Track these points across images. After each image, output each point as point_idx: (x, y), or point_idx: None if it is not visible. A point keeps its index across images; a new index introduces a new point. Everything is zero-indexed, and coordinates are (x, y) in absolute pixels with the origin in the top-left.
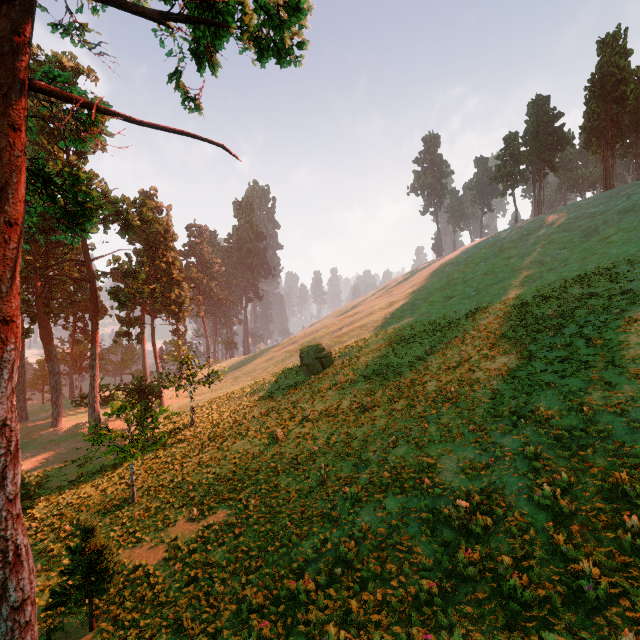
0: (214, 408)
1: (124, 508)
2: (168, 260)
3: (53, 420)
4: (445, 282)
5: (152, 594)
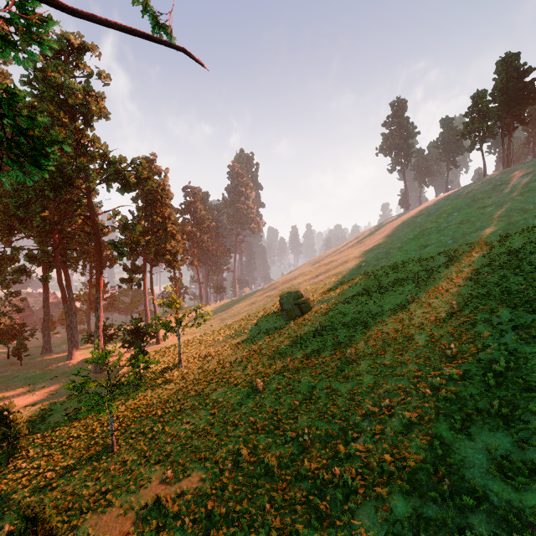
0: (201, 348)
1: (103, 458)
2: (164, 215)
3: (68, 354)
4: (418, 232)
5: None
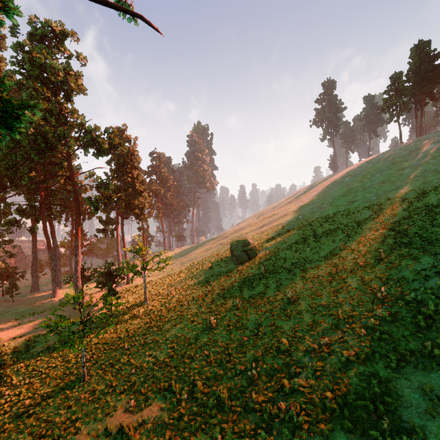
0: (164, 288)
1: (75, 387)
2: (133, 176)
3: (52, 292)
4: (346, 190)
5: None
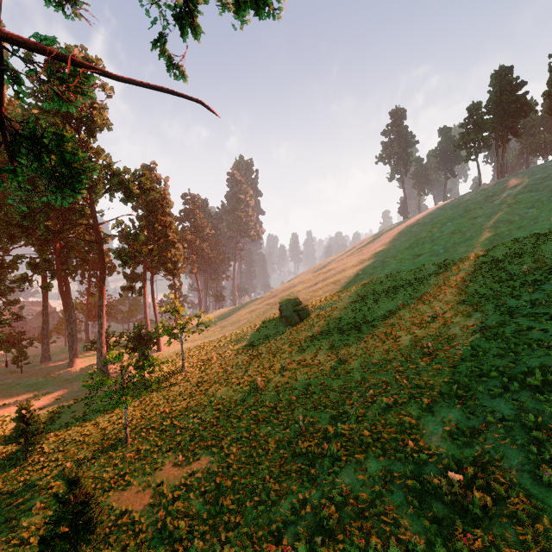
0: (203, 354)
1: (118, 449)
2: (165, 224)
3: (69, 361)
4: (413, 241)
5: (135, 543)
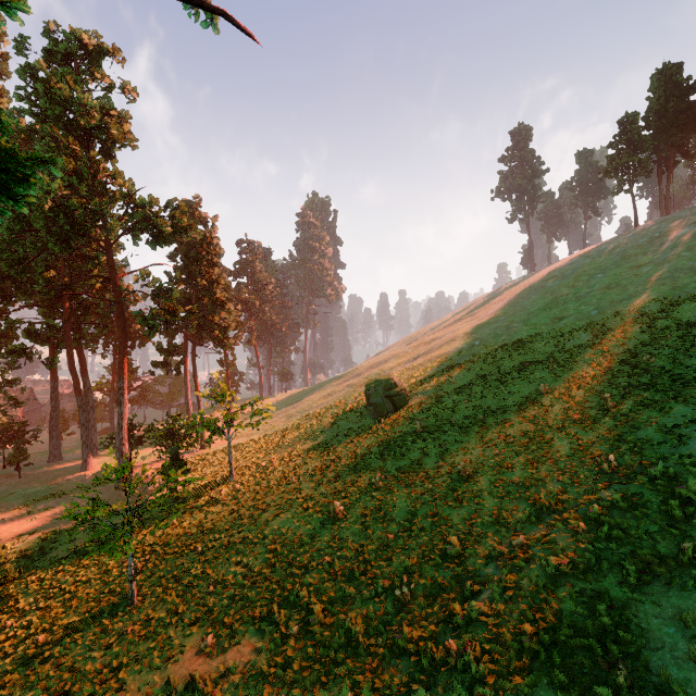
0: (260, 456)
1: (118, 614)
2: (210, 277)
3: (83, 462)
4: (550, 299)
5: None
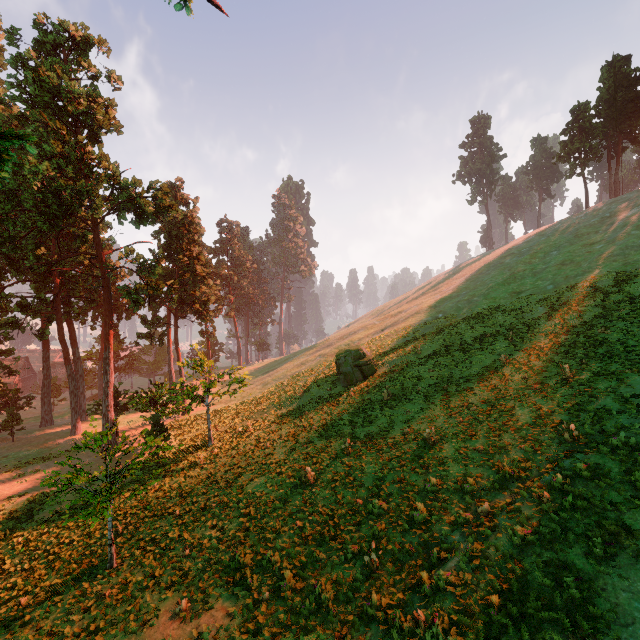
0: (237, 421)
1: (97, 577)
2: (191, 254)
3: (72, 427)
4: (508, 275)
5: None
